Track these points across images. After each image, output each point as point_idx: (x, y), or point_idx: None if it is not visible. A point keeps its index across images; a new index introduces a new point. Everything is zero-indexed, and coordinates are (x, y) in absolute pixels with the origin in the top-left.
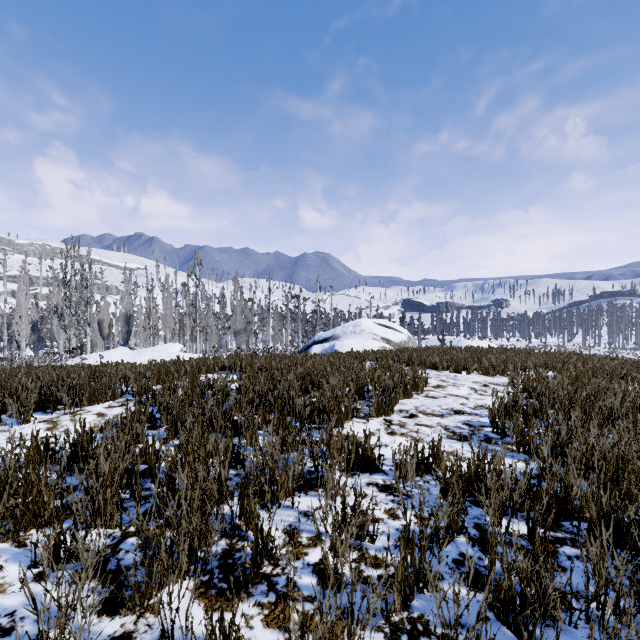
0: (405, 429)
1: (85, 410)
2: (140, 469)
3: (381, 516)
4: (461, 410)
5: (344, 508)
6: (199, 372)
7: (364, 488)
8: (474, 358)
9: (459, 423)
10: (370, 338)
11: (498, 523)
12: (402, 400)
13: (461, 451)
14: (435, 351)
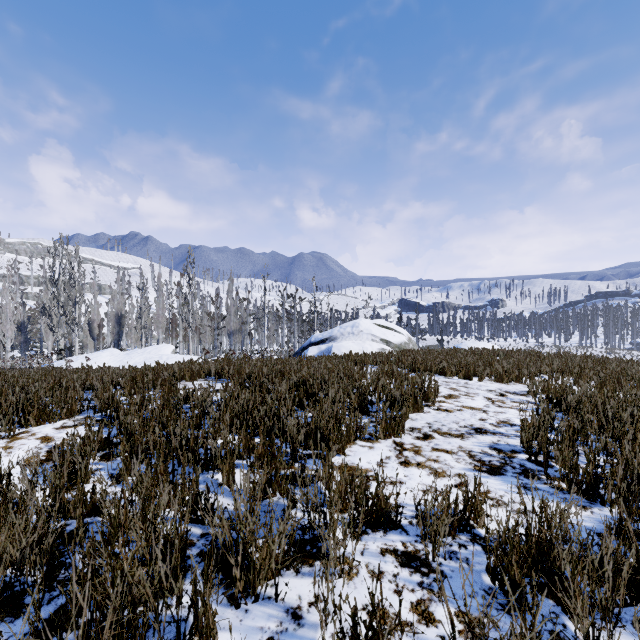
0: (421, 457)
1: (29, 432)
2: (71, 527)
3: (407, 617)
4: (482, 428)
5: (354, 624)
6: (182, 379)
7: (378, 559)
8: (485, 363)
9: (485, 447)
10: (369, 339)
11: (587, 635)
12: (411, 414)
13: (497, 491)
14: (440, 354)
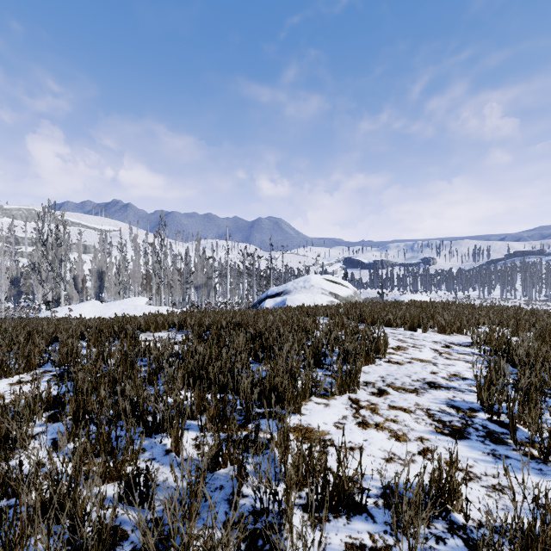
0: (379, 416)
1: None
2: None
3: None
4: (435, 382)
5: None
6: (148, 330)
7: None
8: (427, 315)
9: (442, 404)
10: (319, 293)
11: None
12: (364, 367)
13: (465, 459)
14: (385, 307)
